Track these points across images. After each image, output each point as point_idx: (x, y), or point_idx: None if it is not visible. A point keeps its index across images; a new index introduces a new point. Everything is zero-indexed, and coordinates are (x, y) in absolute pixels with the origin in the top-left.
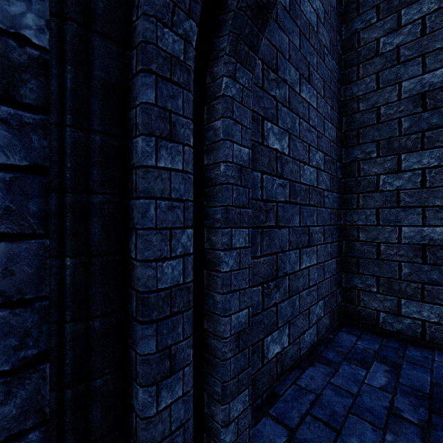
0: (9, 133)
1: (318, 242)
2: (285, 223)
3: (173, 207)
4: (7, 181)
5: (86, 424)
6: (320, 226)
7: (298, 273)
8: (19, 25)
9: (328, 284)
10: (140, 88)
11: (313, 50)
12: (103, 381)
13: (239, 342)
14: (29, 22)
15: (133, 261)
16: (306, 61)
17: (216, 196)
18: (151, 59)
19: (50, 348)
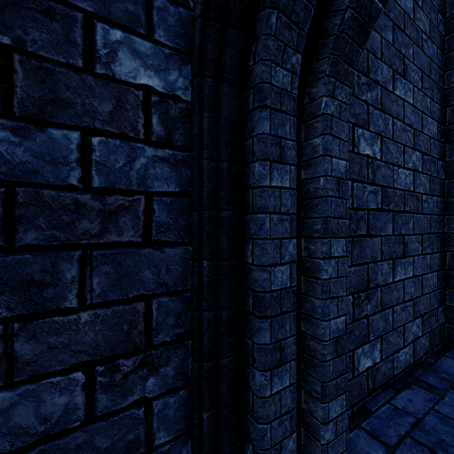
0: (169, 169)
1: (414, 253)
2: (377, 232)
3: (282, 220)
4: (168, 204)
5: (216, 393)
6: (417, 235)
7: (391, 285)
8: (175, 88)
9: (427, 301)
10: (258, 122)
11: (409, 40)
12: (227, 361)
13: (337, 347)
14: (180, 84)
15: (250, 265)
16: (400, 55)
17: (315, 208)
18: (267, 96)
19: (193, 329)
